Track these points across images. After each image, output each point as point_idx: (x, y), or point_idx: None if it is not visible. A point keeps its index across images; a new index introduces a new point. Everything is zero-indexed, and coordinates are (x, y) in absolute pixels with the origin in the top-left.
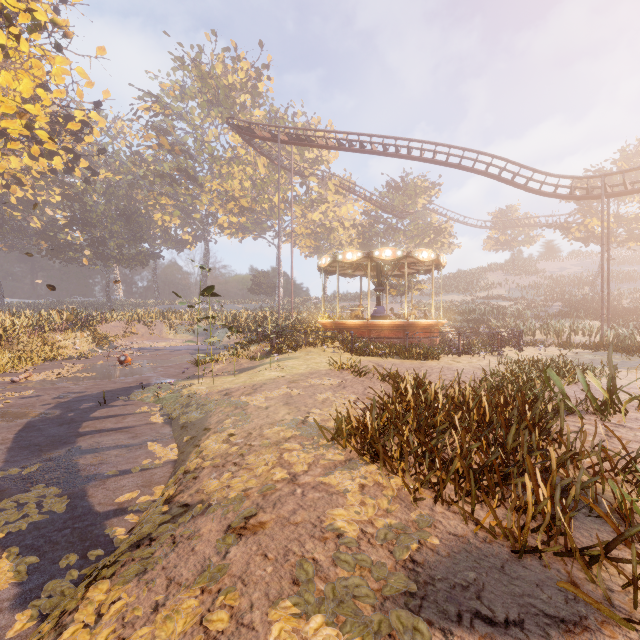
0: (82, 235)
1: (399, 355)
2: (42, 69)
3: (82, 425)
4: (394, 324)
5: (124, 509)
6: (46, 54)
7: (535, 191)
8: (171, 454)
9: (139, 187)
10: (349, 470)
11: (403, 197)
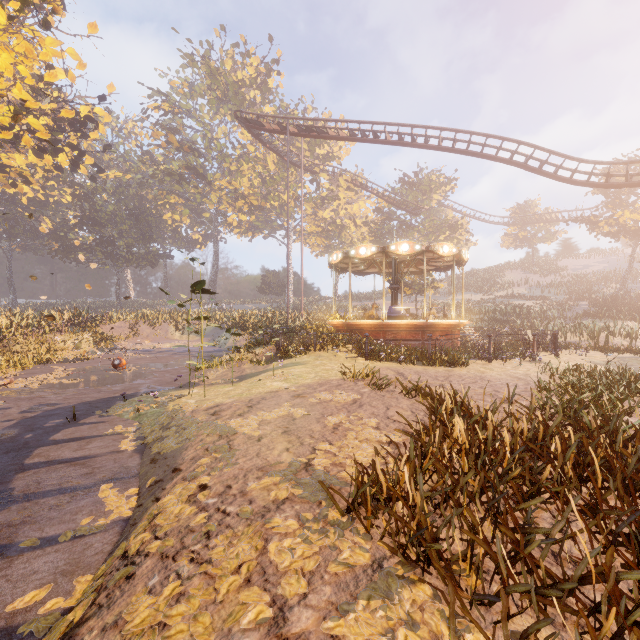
0: (92, 235)
1: (421, 361)
2: (32, 51)
3: (33, 453)
4: (412, 325)
5: (11, 630)
6: (36, 35)
7: (566, 180)
8: (124, 507)
9: (149, 186)
10: (382, 599)
11: (417, 193)
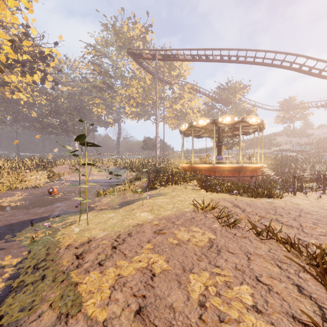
0: (56, 119)
1: (247, 193)
2: (2, 3)
3: None
4: (232, 167)
5: None
6: None
7: None
8: None
9: (85, 94)
10: None
11: (227, 93)
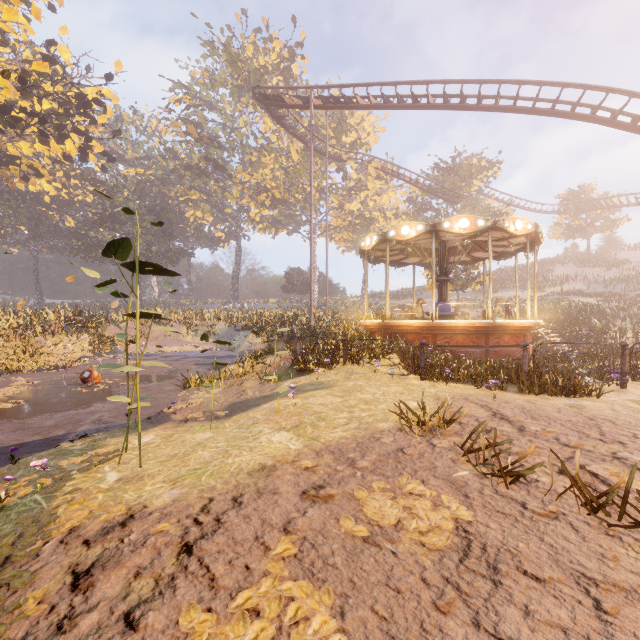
0: (113, 233)
1: (516, 385)
2: None
3: None
4: (472, 326)
5: None
6: None
7: None
8: None
9: (170, 183)
10: None
11: (455, 179)
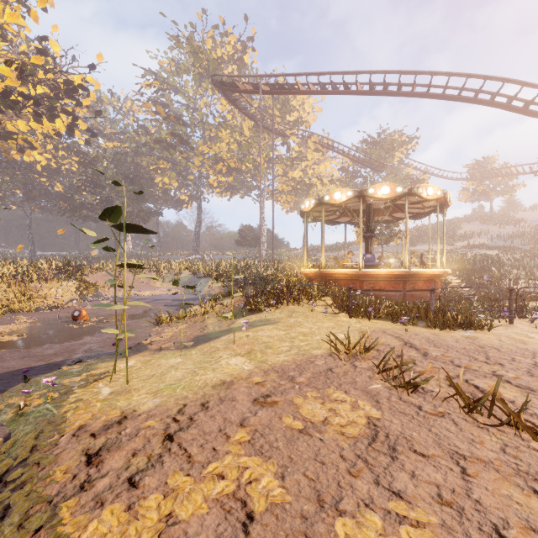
0: (94, 196)
1: (425, 321)
2: None
3: None
4: (392, 274)
5: None
6: None
7: None
8: None
9: (142, 154)
10: None
11: (380, 151)
